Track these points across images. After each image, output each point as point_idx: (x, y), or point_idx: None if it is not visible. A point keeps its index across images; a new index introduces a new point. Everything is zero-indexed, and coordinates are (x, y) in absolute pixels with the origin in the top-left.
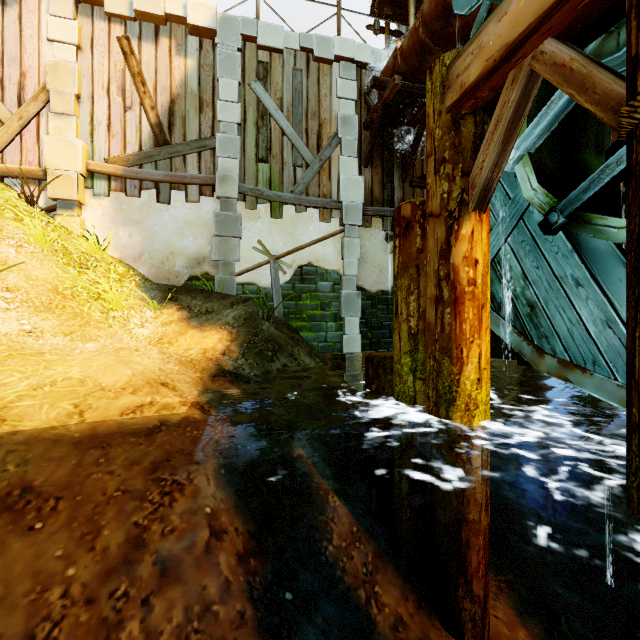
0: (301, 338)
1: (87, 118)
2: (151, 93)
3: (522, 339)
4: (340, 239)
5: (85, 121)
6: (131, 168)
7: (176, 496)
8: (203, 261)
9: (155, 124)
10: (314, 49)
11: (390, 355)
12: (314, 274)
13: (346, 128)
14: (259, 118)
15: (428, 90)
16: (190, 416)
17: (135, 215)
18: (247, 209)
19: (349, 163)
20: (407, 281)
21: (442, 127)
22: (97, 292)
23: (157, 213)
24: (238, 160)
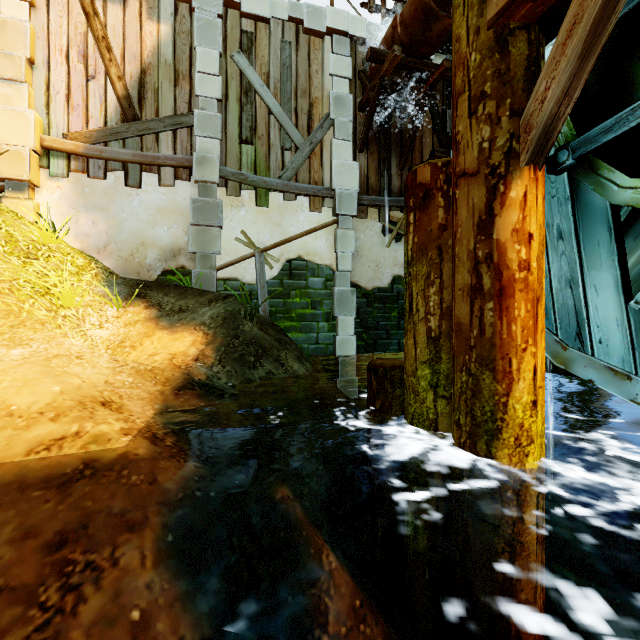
0: (289, 340)
1: (42, 87)
2: (118, 61)
3: (559, 343)
4: (333, 231)
5: (39, 90)
6: (94, 146)
7: (86, 592)
8: (179, 253)
9: (123, 96)
10: (304, 19)
11: (399, 364)
12: (304, 269)
13: (339, 108)
14: (243, 94)
15: (458, 4)
16: (130, 452)
17: (99, 200)
18: (229, 196)
19: (343, 147)
20: (425, 268)
21: (481, 49)
22: (46, 286)
23: (125, 198)
24: (219, 140)
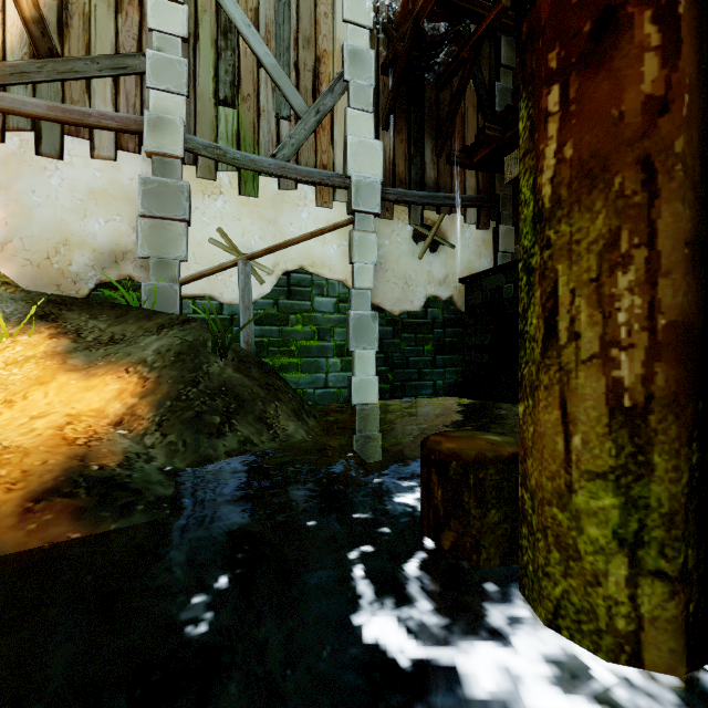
0: (284, 385)
1: None
2: None
3: None
4: (347, 234)
5: None
6: None
7: None
8: (123, 258)
9: (32, 19)
10: None
11: (493, 453)
12: (308, 285)
13: (356, 67)
14: (220, 35)
15: None
16: None
17: None
18: (200, 178)
19: (361, 120)
20: (604, 219)
21: None
22: None
23: (37, 173)
24: (184, 97)
